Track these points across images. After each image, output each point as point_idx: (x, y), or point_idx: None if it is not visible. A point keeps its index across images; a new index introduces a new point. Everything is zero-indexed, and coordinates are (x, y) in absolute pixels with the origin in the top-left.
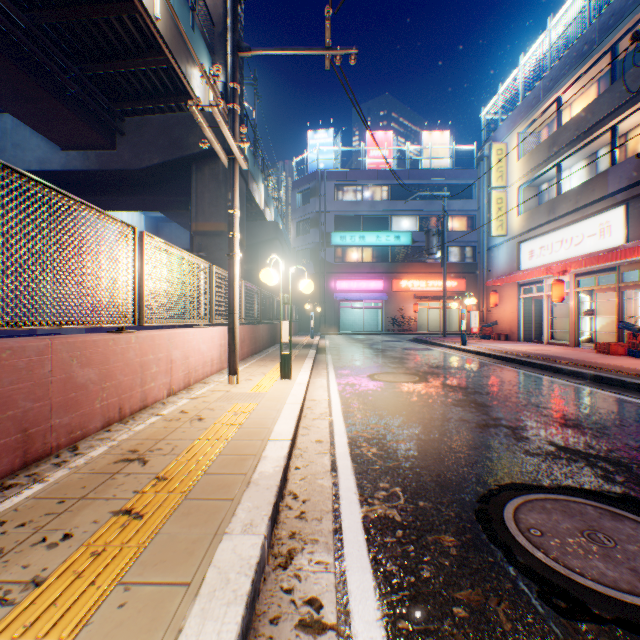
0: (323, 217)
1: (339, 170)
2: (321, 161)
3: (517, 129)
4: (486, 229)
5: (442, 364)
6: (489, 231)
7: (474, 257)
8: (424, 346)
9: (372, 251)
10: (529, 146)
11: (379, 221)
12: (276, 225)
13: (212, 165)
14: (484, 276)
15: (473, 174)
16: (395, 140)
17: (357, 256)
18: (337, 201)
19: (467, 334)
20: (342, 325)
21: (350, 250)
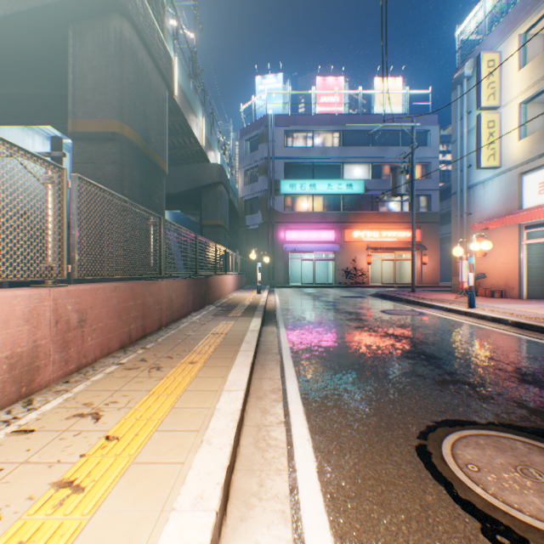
0: (272, 164)
1: (288, 115)
2: (270, 107)
3: (520, 28)
4: (466, 164)
5: (519, 363)
6: (478, 162)
7: (429, 206)
8: (404, 306)
9: (323, 200)
10: (534, 51)
11: (330, 169)
12: (220, 168)
13: (98, 29)
14: (463, 220)
15: (428, 120)
16: (346, 87)
17: (307, 205)
18: (286, 147)
19: (424, 287)
20: (291, 277)
21: (300, 199)
